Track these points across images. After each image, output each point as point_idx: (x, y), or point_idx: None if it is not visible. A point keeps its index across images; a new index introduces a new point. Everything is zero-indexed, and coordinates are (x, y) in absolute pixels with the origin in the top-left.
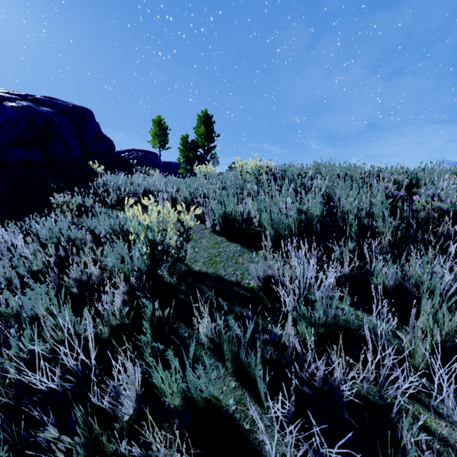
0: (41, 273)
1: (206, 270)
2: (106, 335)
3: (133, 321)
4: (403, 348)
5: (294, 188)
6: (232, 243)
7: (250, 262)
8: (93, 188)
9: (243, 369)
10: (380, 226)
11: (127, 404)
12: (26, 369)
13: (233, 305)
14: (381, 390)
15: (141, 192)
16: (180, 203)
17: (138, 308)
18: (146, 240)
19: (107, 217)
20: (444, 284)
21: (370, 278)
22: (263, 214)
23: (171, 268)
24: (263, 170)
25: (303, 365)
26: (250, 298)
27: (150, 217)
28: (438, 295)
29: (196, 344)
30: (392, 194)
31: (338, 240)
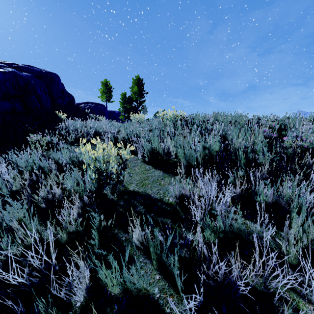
0: (18, 192)
1: (138, 190)
2: (64, 239)
3: (85, 228)
4: (280, 249)
5: (200, 131)
6: (156, 170)
7: (170, 184)
8: (58, 129)
9: (165, 266)
10: (260, 158)
11: (79, 293)
12: (1, 270)
13: (158, 216)
14: (266, 282)
15: (92, 133)
16: (120, 140)
17: (89, 218)
18: (94, 169)
19: (68, 151)
20: (307, 201)
21: (255, 196)
22: (178, 150)
23: (113, 188)
24: (178, 118)
25: (208, 262)
26: (169, 210)
27: (97, 152)
28: (304, 210)
29: (130, 246)
30: (268, 136)
31: (231, 168)
